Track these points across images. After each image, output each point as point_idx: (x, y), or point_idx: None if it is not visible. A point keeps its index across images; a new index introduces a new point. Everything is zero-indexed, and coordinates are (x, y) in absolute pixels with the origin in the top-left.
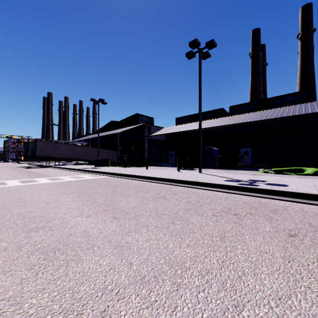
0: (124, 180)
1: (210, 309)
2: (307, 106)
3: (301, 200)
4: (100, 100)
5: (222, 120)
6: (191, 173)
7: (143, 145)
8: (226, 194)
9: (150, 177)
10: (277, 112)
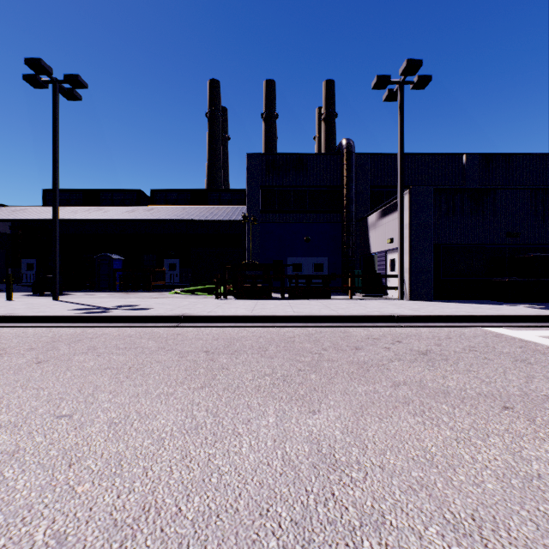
0: None
1: None
2: (238, 210)
3: (137, 324)
4: None
5: (134, 210)
6: (33, 301)
7: None
8: (45, 330)
9: None
10: (206, 212)
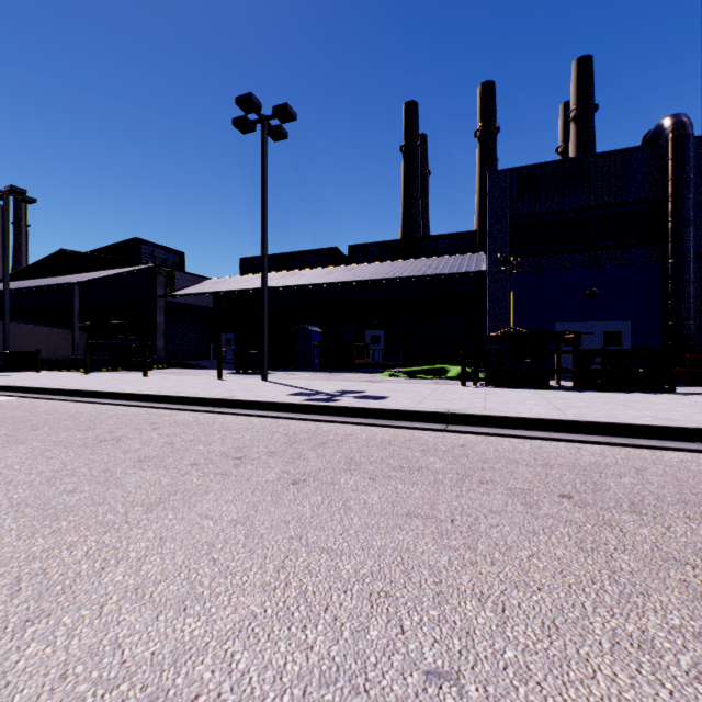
0: (53, 405)
1: None
2: (465, 259)
3: (384, 422)
4: (10, 190)
5: (332, 272)
6: (242, 381)
7: (154, 318)
8: (271, 421)
9: (129, 394)
10: (421, 265)
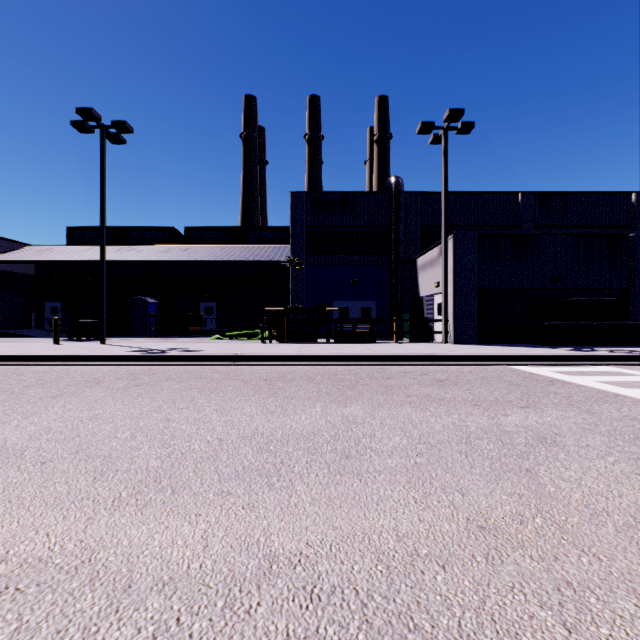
0: None
1: (2, 421)
2: (280, 250)
3: (196, 363)
4: None
5: (169, 250)
6: (82, 345)
7: None
8: (115, 367)
9: None
10: (246, 252)
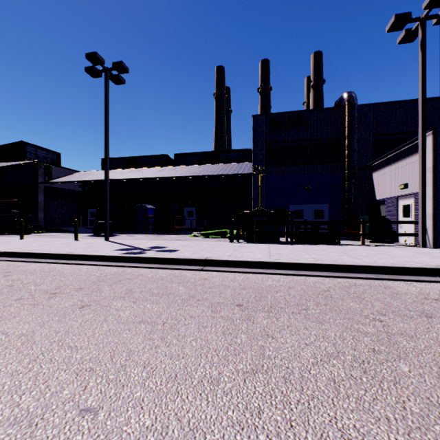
0: None
1: None
2: (243, 165)
3: (167, 266)
4: None
5: (162, 170)
6: (91, 241)
7: (35, 198)
8: (95, 268)
9: None
10: (217, 168)
